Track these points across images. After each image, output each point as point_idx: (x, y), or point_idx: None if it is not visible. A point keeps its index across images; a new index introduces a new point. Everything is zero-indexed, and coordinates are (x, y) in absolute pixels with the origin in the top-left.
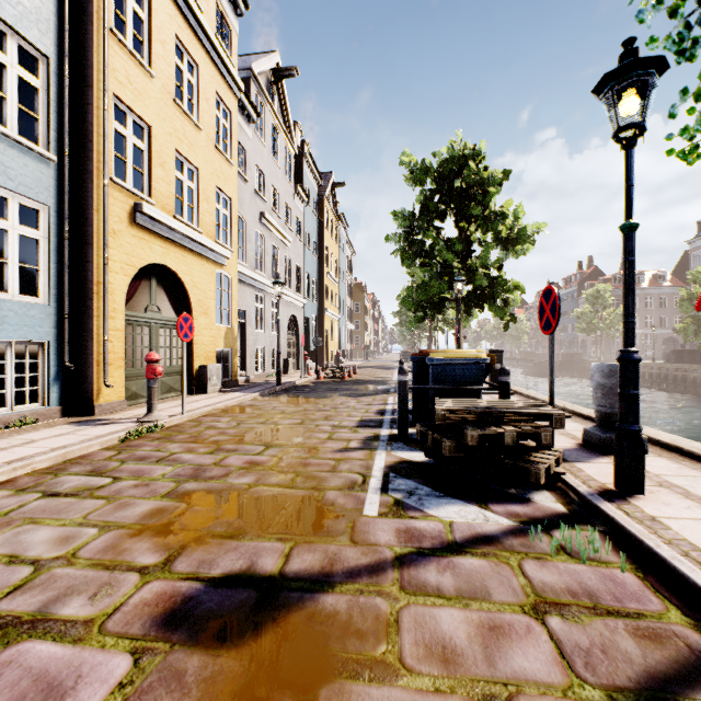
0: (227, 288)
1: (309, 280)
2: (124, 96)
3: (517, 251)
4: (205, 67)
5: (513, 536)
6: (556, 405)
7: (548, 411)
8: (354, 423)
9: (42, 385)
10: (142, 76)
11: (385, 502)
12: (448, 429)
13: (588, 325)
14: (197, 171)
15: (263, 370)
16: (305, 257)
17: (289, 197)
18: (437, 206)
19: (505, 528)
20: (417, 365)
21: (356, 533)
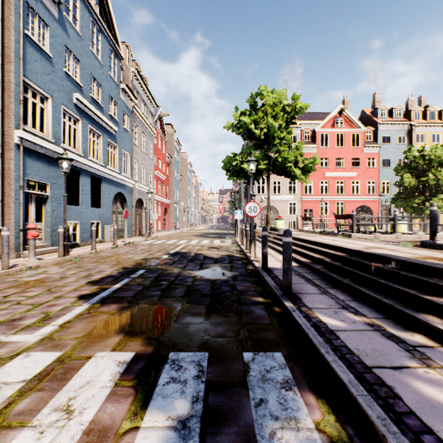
0: None
1: None
2: None
3: None
4: None
5: None
6: None
7: None
8: None
9: None
10: None
11: None
12: None
13: None
14: None
15: None
16: None
17: None
18: None
19: None
20: None
21: None
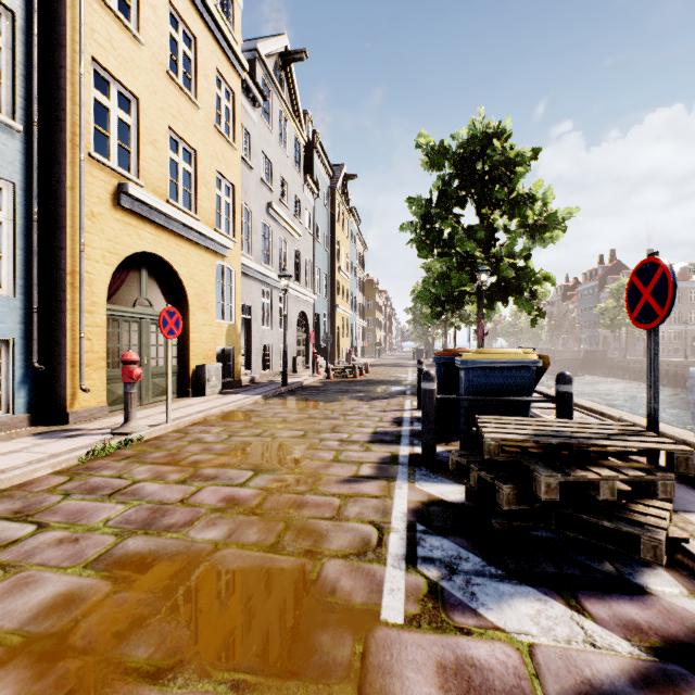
0: (229, 282)
1: (319, 276)
2: (106, 62)
3: (545, 239)
4: (204, 40)
5: (655, 694)
6: (610, 415)
7: (662, 445)
8: (366, 436)
9: (5, 389)
10: (129, 41)
11: (413, 588)
12: (500, 464)
13: (612, 321)
14: (195, 153)
15: (270, 369)
16: (315, 252)
17: (298, 188)
18: (456, 192)
19: (632, 668)
20: (443, 367)
21: (369, 675)
